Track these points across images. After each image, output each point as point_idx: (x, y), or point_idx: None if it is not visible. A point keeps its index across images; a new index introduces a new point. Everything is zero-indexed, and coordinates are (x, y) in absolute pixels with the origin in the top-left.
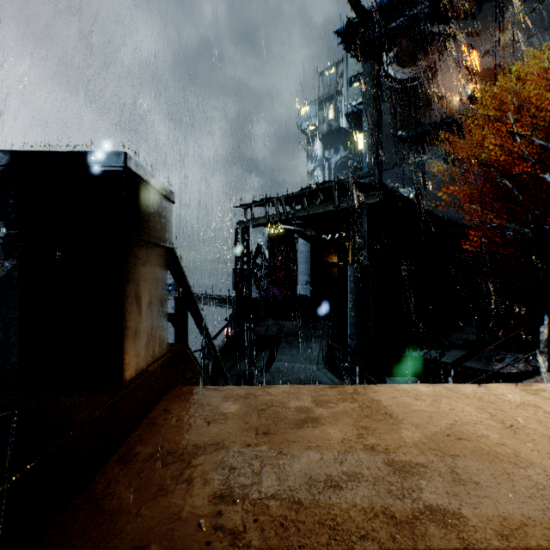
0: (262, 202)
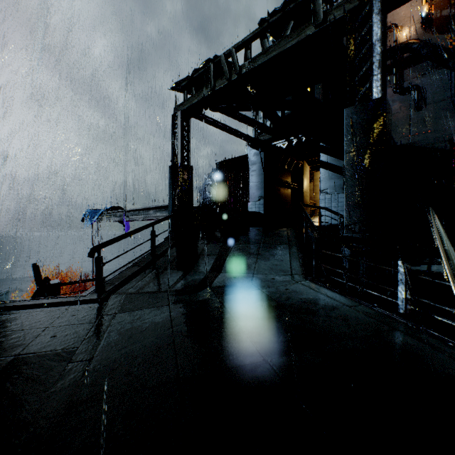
0: (205, 67)
